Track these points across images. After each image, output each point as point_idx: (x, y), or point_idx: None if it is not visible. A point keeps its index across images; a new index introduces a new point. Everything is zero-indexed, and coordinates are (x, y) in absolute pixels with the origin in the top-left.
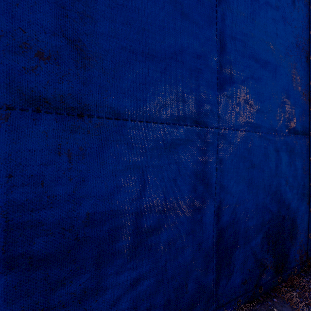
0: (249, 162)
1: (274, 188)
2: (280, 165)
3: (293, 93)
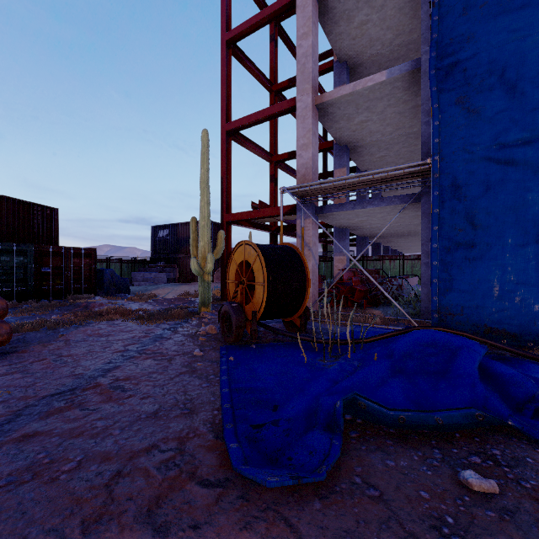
0: None
1: None
2: None
3: None
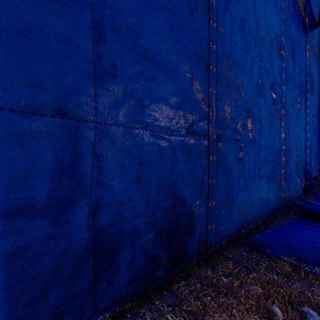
0: (138, 159)
1: (170, 185)
2: (176, 163)
3: (192, 97)
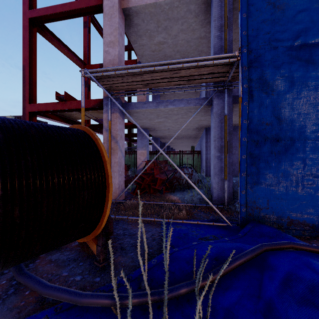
0: None
1: None
2: None
3: None
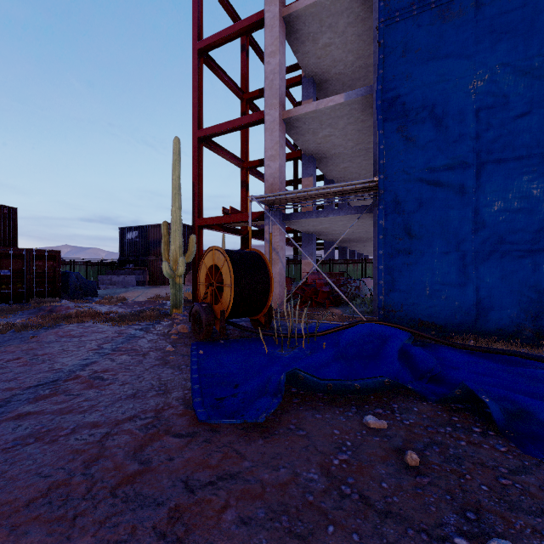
0: (501, 267)
1: (530, 283)
2: (538, 269)
3: None
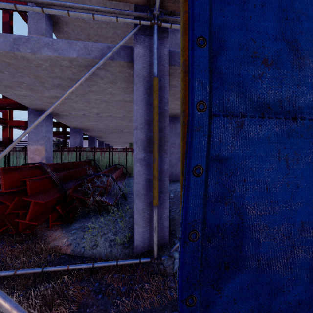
0: None
1: None
2: None
3: None
